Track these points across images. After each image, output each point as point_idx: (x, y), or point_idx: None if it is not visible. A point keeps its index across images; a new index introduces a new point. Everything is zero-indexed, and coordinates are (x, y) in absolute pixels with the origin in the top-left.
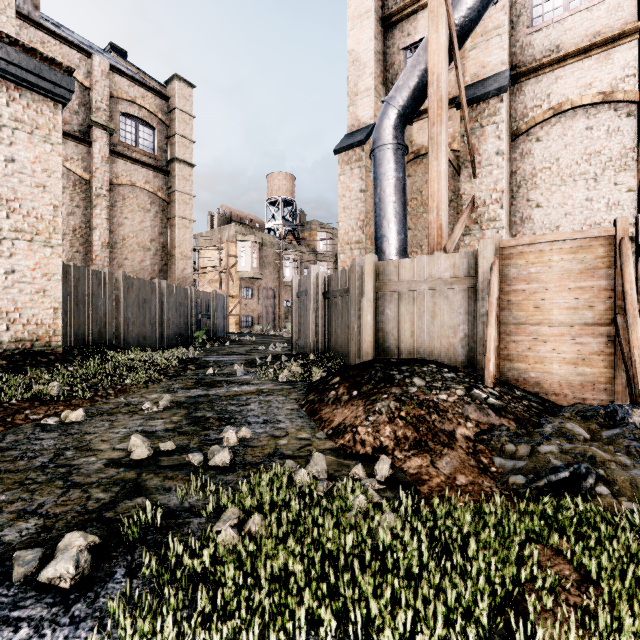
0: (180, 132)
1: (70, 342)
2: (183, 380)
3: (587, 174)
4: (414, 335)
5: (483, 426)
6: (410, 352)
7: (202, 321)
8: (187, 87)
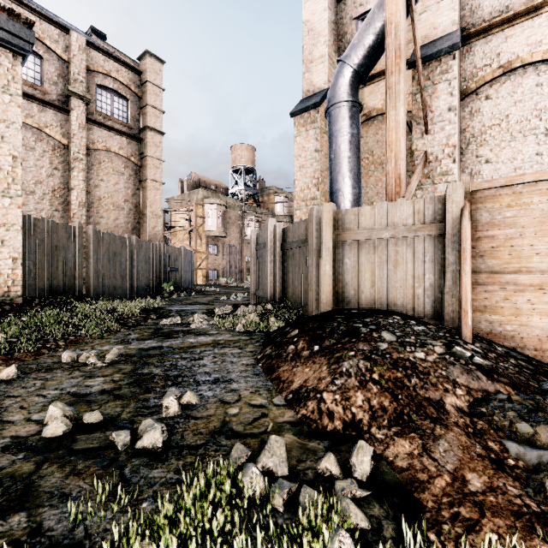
0: (151, 103)
1: (38, 292)
2: (141, 330)
3: (537, 129)
4: (375, 285)
5: (476, 393)
6: (370, 302)
7: (170, 273)
8: (157, 62)
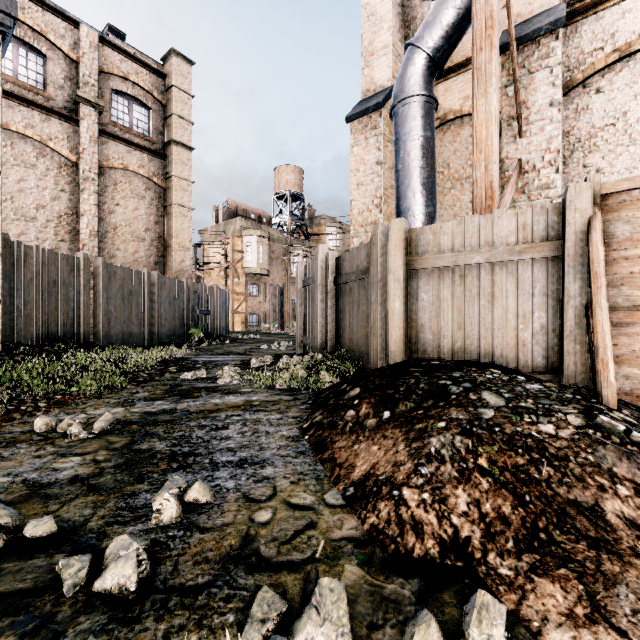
0: (177, 112)
1: (31, 338)
2: (153, 387)
3: None
4: (462, 327)
5: None
6: (456, 351)
7: (200, 317)
8: (185, 63)
